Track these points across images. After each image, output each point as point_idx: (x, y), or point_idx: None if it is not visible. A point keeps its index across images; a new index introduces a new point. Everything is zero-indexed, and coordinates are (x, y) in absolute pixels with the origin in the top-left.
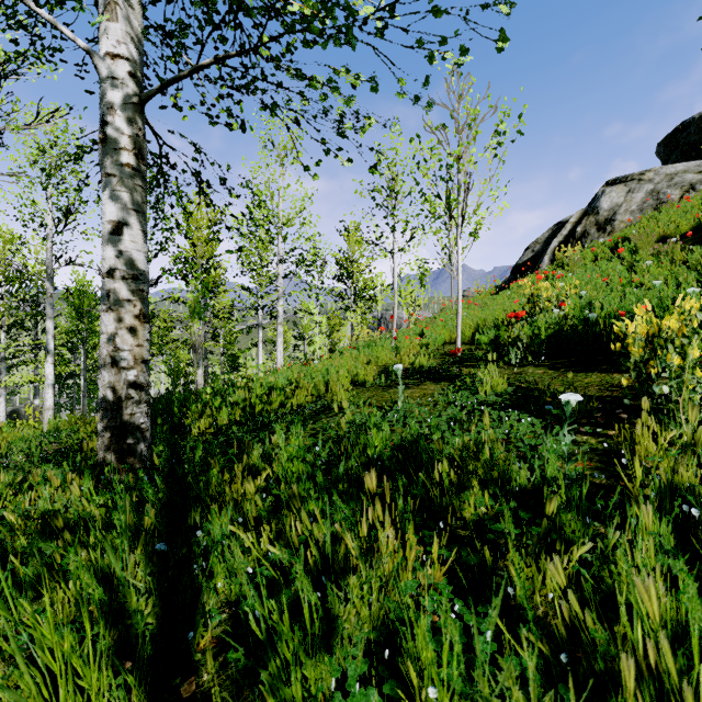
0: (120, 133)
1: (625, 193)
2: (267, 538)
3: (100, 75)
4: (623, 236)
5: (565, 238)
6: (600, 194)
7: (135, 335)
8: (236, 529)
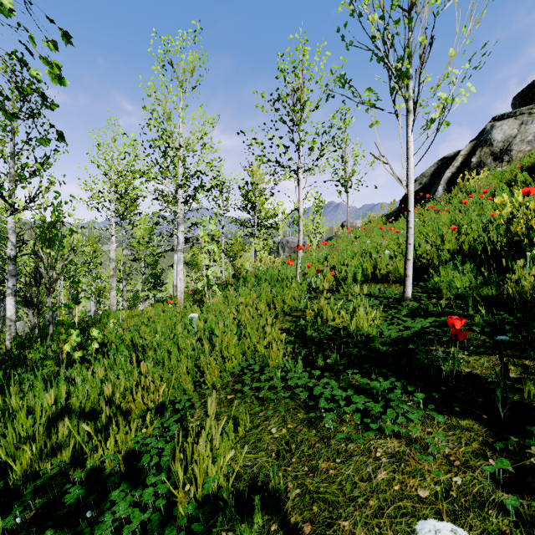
0: None
1: (518, 125)
2: None
3: None
4: (533, 162)
5: (457, 169)
6: (489, 128)
7: None
8: None
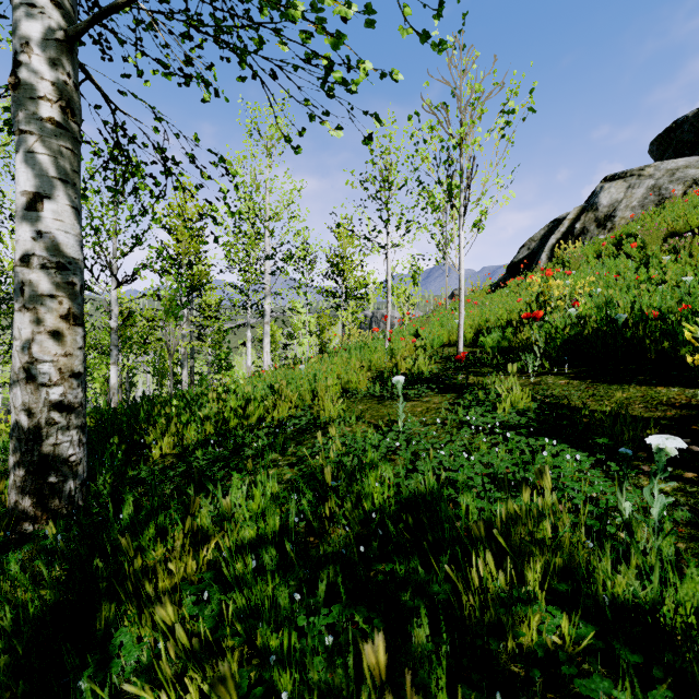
0: (38, 78)
1: (625, 189)
2: (196, 693)
3: (12, 1)
4: (626, 232)
5: (563, 235)
6: (598, 190)
7: (61, 341)
8: (137, 691)
